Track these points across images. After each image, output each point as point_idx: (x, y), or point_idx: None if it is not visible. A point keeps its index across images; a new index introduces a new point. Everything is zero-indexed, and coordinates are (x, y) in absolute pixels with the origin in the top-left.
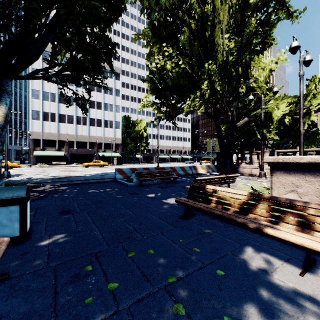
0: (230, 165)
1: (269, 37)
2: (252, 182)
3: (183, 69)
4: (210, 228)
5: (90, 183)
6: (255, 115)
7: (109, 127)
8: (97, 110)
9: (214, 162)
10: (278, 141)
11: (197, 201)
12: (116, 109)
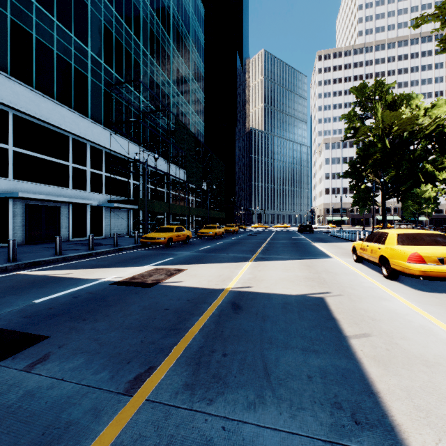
0: None
1: None
2: None
3: None
4: None
5: None
6: None
7: None
8: None
9: None
10: None
11: None
12: None
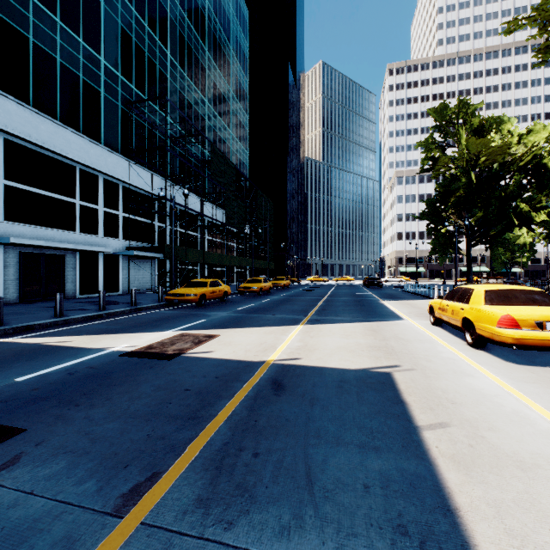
0: None
1: None
2: None
3: None
4: None
5: None
6: None
7: None
8: None
9: None
10: None
11: None
12: None
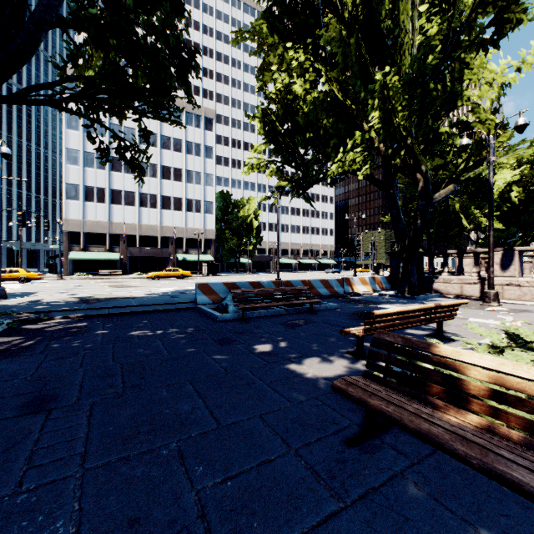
0: (418, 277)
1: (514, 7)
2: (475, 313)
3: (327, 93)
4: (472, 510)
5: (144, 313)
6: (470, 179)
7: (195, 211)
8: (175, 182)
9: (377, 270)
10: (498, 233)
11: (402, 393)
12: (206, 180)
